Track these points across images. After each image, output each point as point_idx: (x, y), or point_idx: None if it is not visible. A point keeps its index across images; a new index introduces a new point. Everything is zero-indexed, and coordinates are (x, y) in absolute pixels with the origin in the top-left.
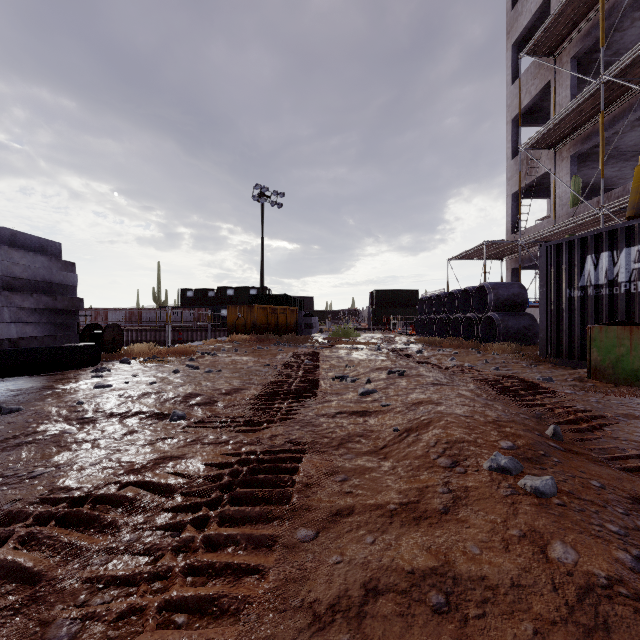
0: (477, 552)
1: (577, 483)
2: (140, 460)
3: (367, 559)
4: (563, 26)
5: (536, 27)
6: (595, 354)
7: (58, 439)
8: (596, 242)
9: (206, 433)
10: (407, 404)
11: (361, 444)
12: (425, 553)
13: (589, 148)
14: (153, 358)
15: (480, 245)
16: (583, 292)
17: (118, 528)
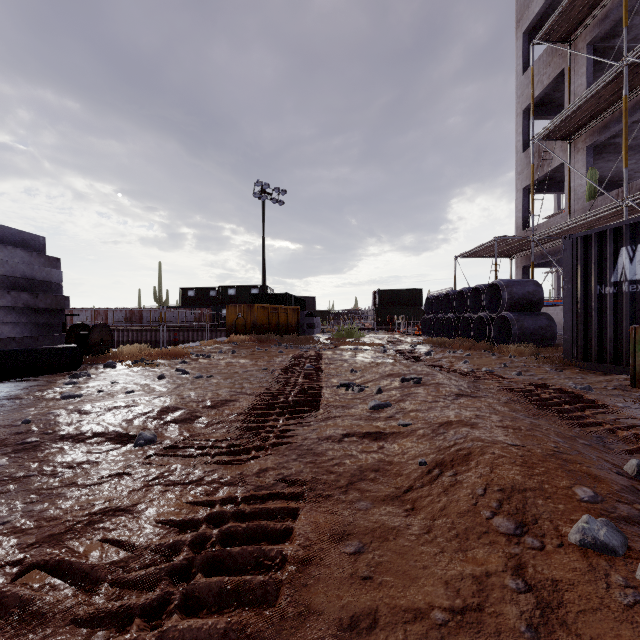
0: None
1: None
2: (70, 515)
3: None
4: (579, 9)
5: (548, 14)
6: None
7: None
8: (632, 232)
9: (175, 465)
10: (432, 424)
11: (378, 484)
12: None
13: (606, 139)
14: (141, 361)
15: (490, 241)
16: (616, 288)
17: None
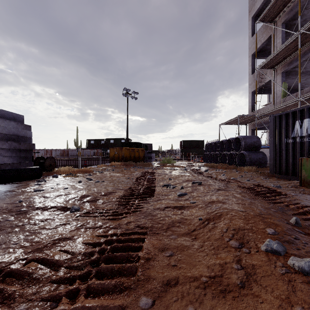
0: None
1: None
2: (45, 241)
3: None
4: (278, 6)
5: (264, 8)
6: (304, 173)
7: (1, 225)
8: (301, 113)
9: (89, 220)
10: (205, 202)
11: (180, 228)
12: None
13: (291, 68)
14: (70, 174)
15: (236, 117)
16: (294, 140)
17: (14, 300)
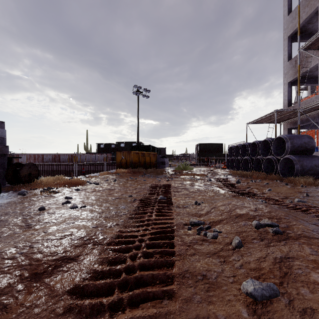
0: None
1: None
2: None
3: None
4: None
5: None
6: None
7: None
8: None
9: None
10: None
11: None
12: None
13: None
14: (47, 189)
15: (271, 113)
16: None
17: None
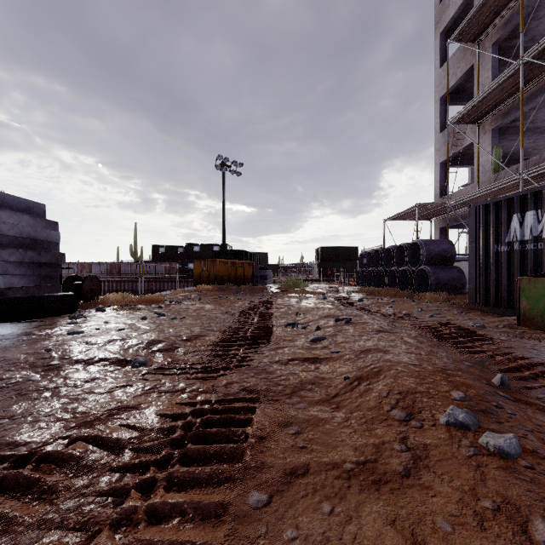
0: (448, 530)
1: (538, 439)
2: (95, 411)
3: (325, 536)
4: (486, 15)
5: (461, 18)
6: (524, 303)
7: (20, 387)
8: (521, 202)
9: (164, 380)
10: (356, 351)
11: (313, 392)
12: (390, 529)
13: (508, 122)
14: (125, 306)
15: (413, 207)
16: (509, 247)
17: (57, 494)
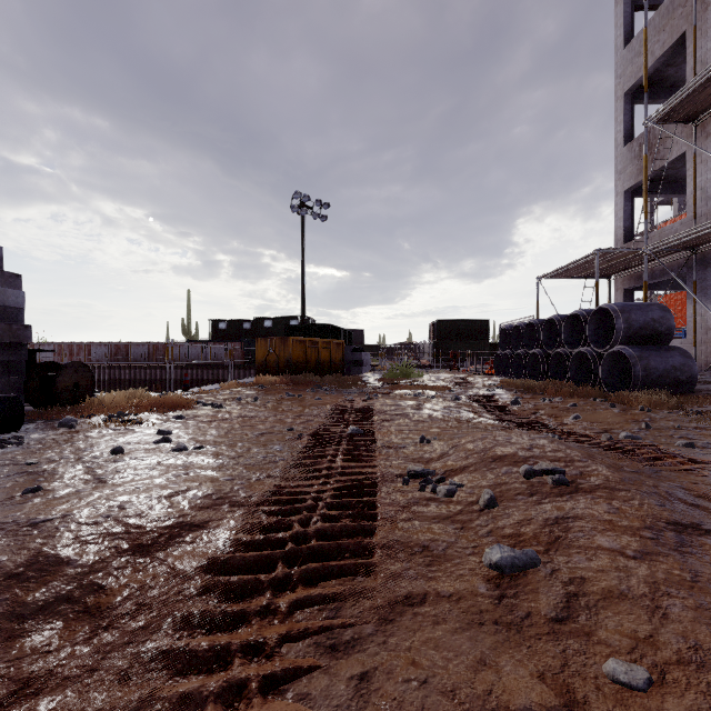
0: None
1: None
2: None
3: None
4: None
5: None
6: None
7: None
8: None
9: None
10: None
11: None
12: None
13: None
14: (117, 416)
15: (588, 256)
16: None
17: None
